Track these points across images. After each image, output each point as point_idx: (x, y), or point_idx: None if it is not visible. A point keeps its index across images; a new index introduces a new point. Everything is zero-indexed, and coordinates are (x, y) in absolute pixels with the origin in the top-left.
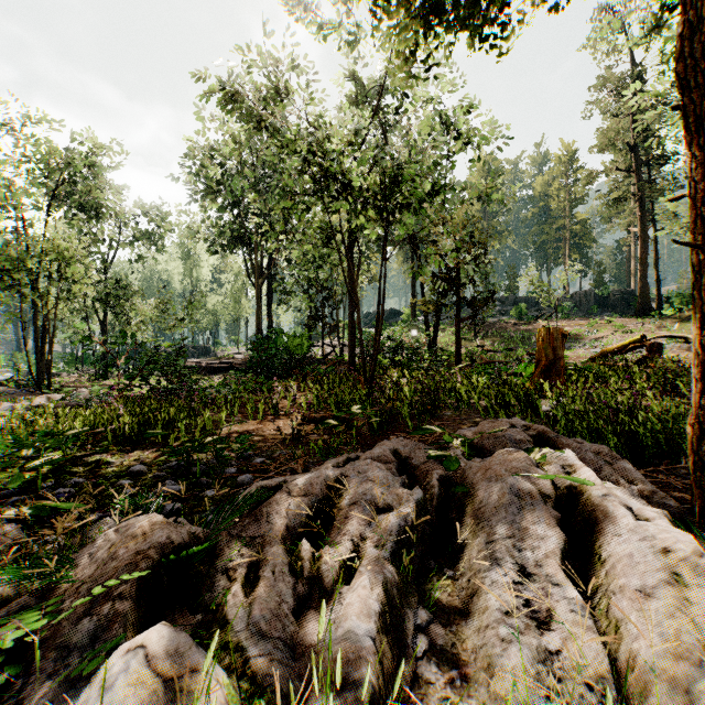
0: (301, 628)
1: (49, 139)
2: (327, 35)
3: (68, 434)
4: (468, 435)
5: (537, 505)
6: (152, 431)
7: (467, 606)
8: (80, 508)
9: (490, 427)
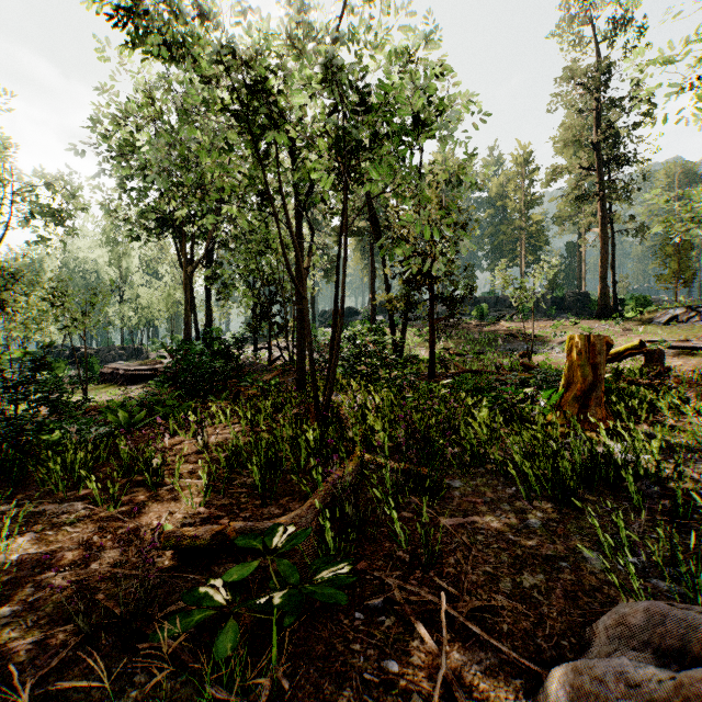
0: None
1: None
2: None
3: None
4: None
5: None
6: None
7: None
8: None
9: None
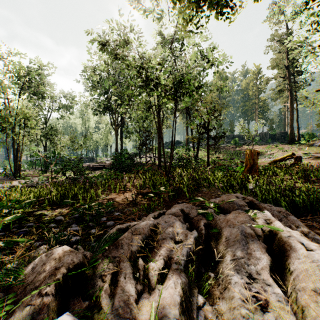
0: (139, 309)
1: (20, 62)
2: (148, 14)
3: (25, 202)
4: (216, 202)
5: (254, 240)
6: (66, 201)
7: (222, 294)
8: (29, 242)
9: (227, 198)
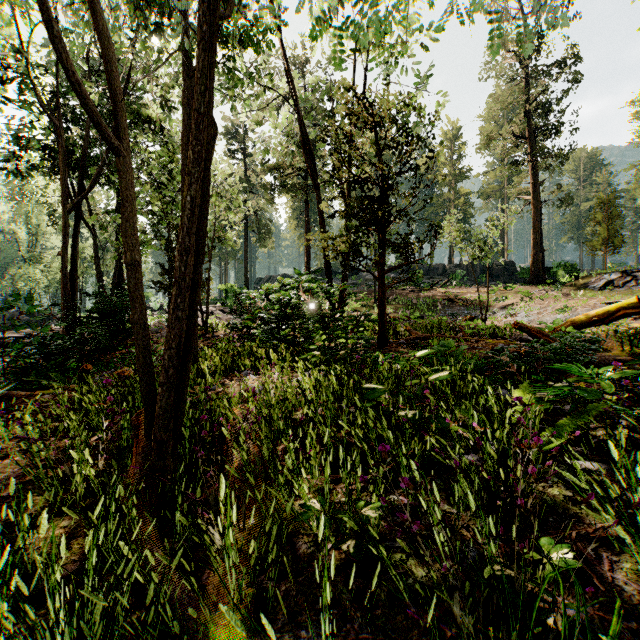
0: None
1: None
2: None
3: None
4: None
5: None
6: None
7: None
8: None
9: None
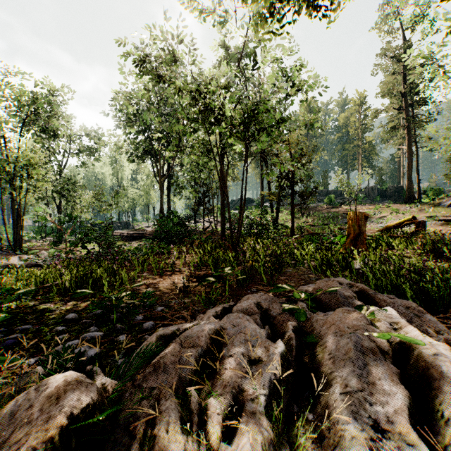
0: None
1: (23, 86)
2: (207, 16)
3: (18, 293)
4: (309, 290)
5: (377, 360)
6: (80, 291)
7: None
8: (13, 363)
9: (325, 285)
